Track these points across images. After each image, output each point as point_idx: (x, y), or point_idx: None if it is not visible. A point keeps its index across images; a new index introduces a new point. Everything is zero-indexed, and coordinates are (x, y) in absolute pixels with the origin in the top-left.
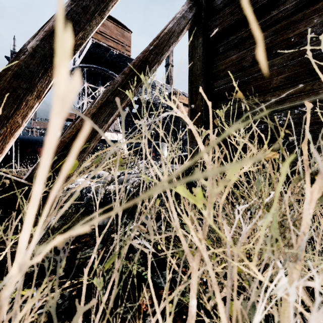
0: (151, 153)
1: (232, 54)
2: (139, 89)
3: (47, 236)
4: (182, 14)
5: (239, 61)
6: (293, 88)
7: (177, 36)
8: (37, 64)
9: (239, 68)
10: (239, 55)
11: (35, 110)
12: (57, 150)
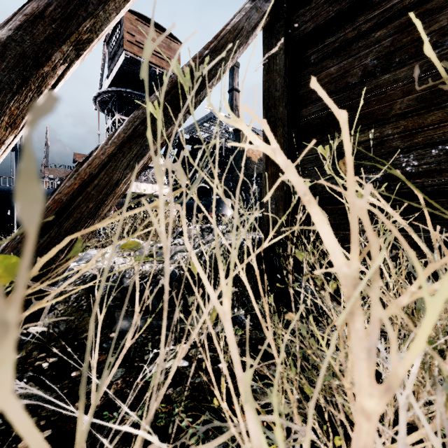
0: (192, 239)
1: (331, 65)
2: (187, 117)
3: (37, 353)
4: (254, 3)
5: (342, 76)
6: (429, 115)
7: (246, 36)
8: (8, 69)
9: (341, 87)
10: (342, 66)
11: (8, 148)
12: (46, 214)
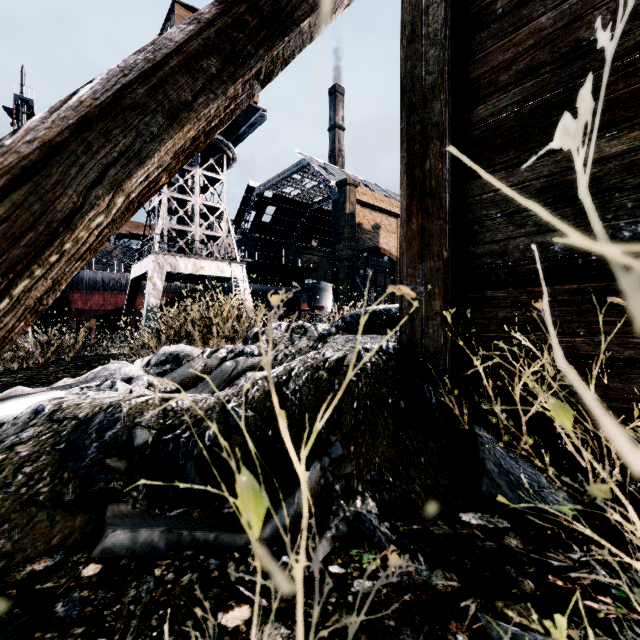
0: None
1: (541, 12)
2: (255, 89)
3: None
4: None
5: (567, 28)
6: None
7: None
8: None
9: (564, 51)
10: (567, 8)
11: None
12: None
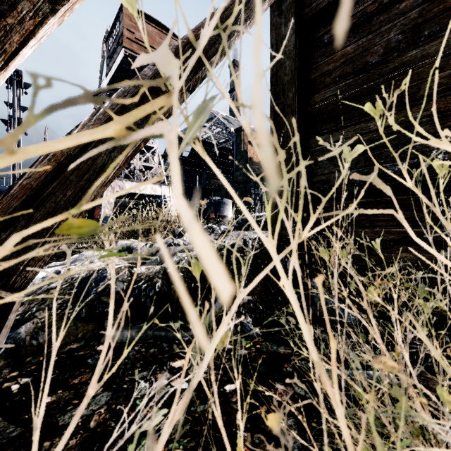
0: None
1: (347, 44)
2: (187, 95)
3: (8, 372)
4: None
5: (360, 55)
6: None
7: (253, 10)
8: None
9: (359, 67)
10: (360, 44)
11: None
12: (10, 203)
